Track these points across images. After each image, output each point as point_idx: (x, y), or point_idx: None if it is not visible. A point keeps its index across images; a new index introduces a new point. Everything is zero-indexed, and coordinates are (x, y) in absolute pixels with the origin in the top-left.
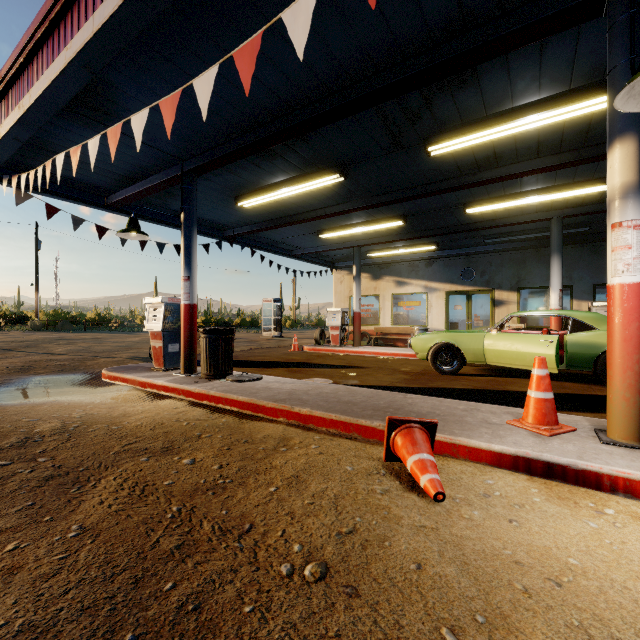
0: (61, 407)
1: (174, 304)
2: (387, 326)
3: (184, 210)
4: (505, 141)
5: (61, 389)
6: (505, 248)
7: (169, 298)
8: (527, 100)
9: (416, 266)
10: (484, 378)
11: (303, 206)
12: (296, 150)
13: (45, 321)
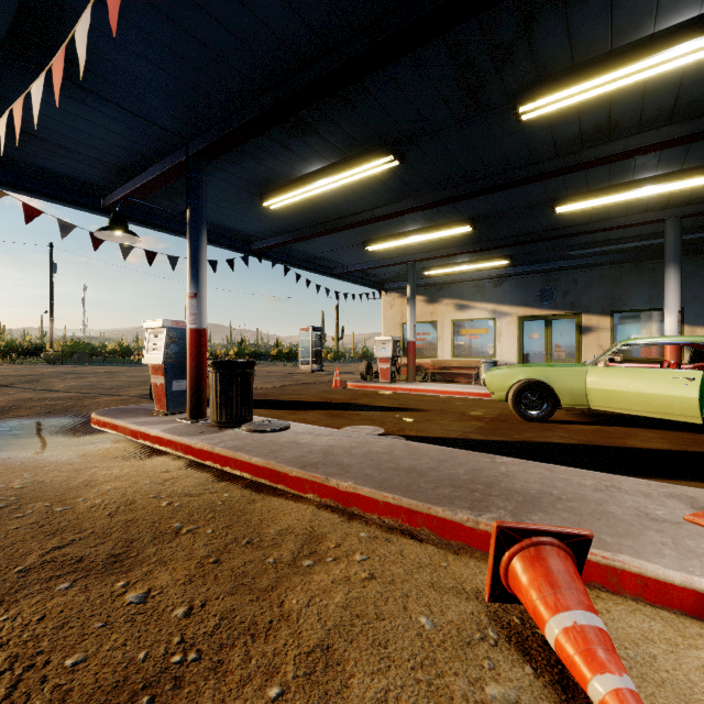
0: (7, 469)
1: (179, 329)
2: (446, 358)
3: (190, 206)
4: (629, 97)
5: (31, 439)
6: (595, 262)
7: (173, 321)
8: (679, 18)
9: (482, 286)
10: (586, 427)
11: (346, 207)
12: (335, 120)
13: (60, 353)
